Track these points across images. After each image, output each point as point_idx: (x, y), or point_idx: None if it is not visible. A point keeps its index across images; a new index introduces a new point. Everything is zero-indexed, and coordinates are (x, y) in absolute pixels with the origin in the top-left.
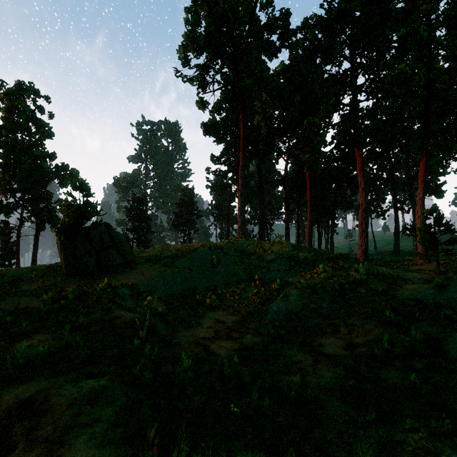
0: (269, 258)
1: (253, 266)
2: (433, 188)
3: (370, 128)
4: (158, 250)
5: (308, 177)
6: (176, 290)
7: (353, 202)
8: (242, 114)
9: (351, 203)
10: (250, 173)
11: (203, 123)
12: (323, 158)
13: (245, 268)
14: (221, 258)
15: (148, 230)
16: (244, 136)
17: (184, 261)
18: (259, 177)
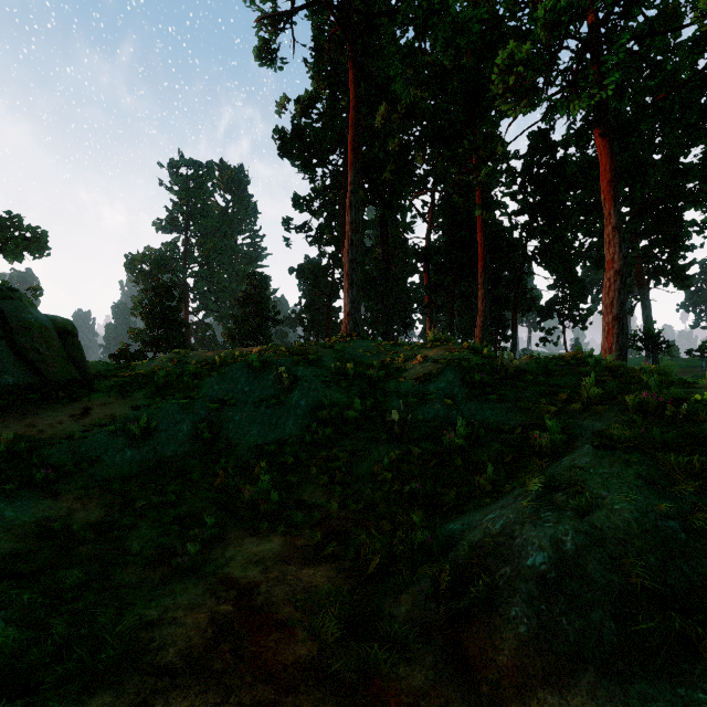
0: (420, 371)
1: (380, 392)
2: (673, 272)
3: (577, 161)
4: (159, 364)
5: (481, 229)
6: (172, 458)
7: (536, 299)
8: (353, 69)
9: (534, 300)
10: (366, 248)
11: (276, 129)
12: (511, 187)
13: (362, 397)
14: (302, 373)
15: (182, 344)
16: (357, 118)
17: (209, 383)
18: (383, 242)
